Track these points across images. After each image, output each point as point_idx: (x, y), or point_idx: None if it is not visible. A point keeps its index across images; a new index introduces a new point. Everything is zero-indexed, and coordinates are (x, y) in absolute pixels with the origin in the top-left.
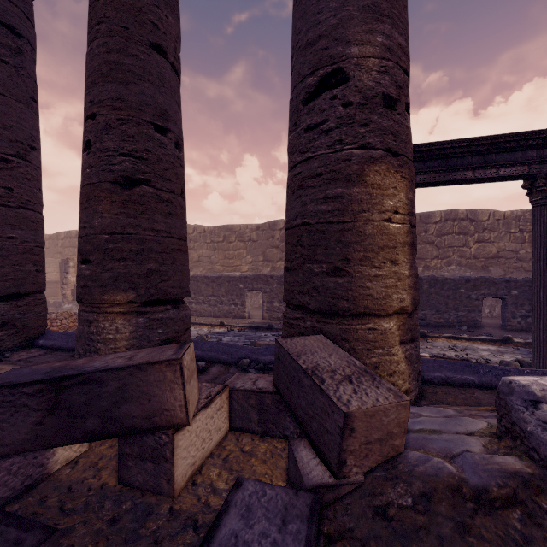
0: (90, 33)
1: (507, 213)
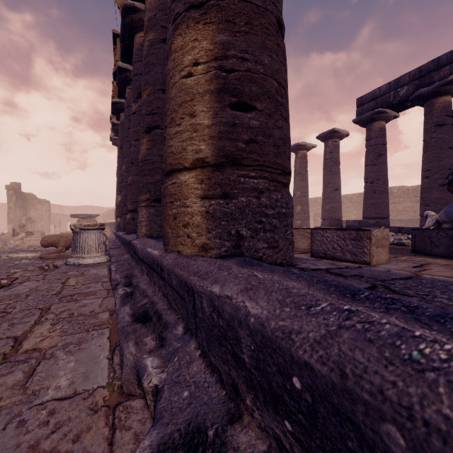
0: (427, 149)
1: None
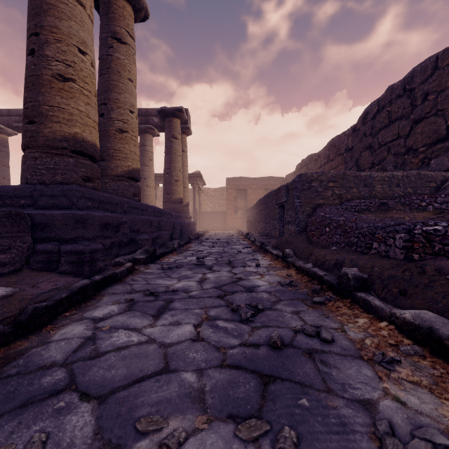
0: None
1: None
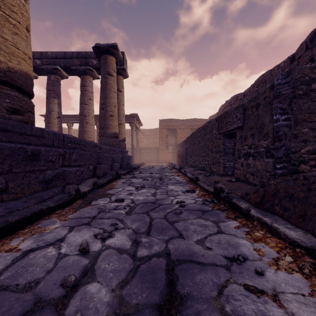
0: None
1: (127, 129)
